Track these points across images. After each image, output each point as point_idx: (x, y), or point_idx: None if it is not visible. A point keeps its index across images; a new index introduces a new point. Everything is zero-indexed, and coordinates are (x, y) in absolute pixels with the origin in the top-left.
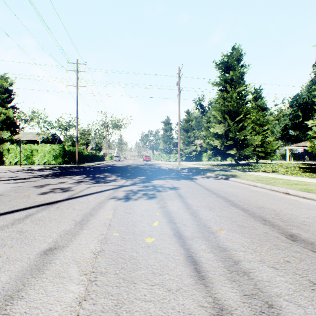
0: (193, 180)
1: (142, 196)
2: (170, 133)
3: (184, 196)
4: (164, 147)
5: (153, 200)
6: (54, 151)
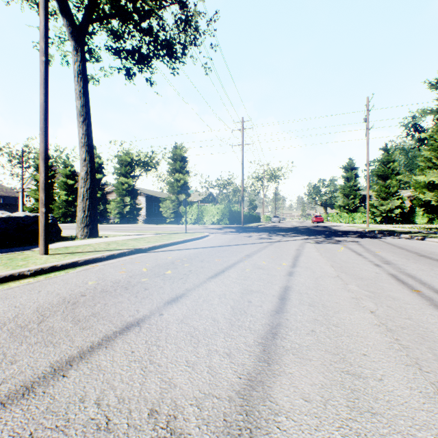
0: (378, 239)
1: (328, 243)
2: (353, 182)
3: (362, 244)
4: (344, 203)
5: (337, 244)
6: (221, 212)
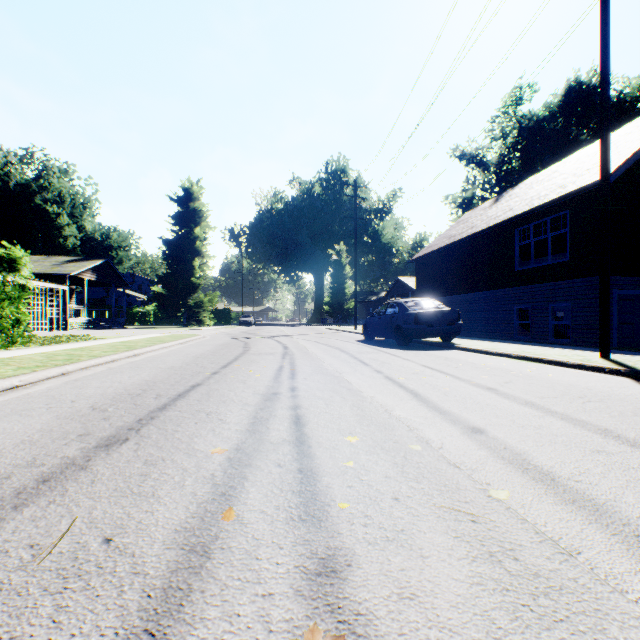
0: None
1: None
2: None
3: None
4: None
5: None
6: None
